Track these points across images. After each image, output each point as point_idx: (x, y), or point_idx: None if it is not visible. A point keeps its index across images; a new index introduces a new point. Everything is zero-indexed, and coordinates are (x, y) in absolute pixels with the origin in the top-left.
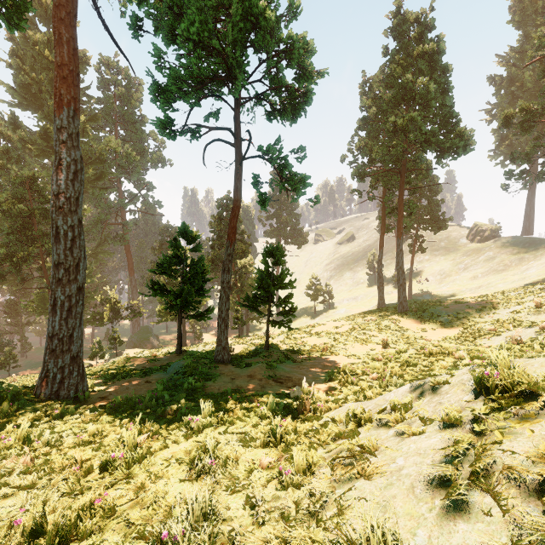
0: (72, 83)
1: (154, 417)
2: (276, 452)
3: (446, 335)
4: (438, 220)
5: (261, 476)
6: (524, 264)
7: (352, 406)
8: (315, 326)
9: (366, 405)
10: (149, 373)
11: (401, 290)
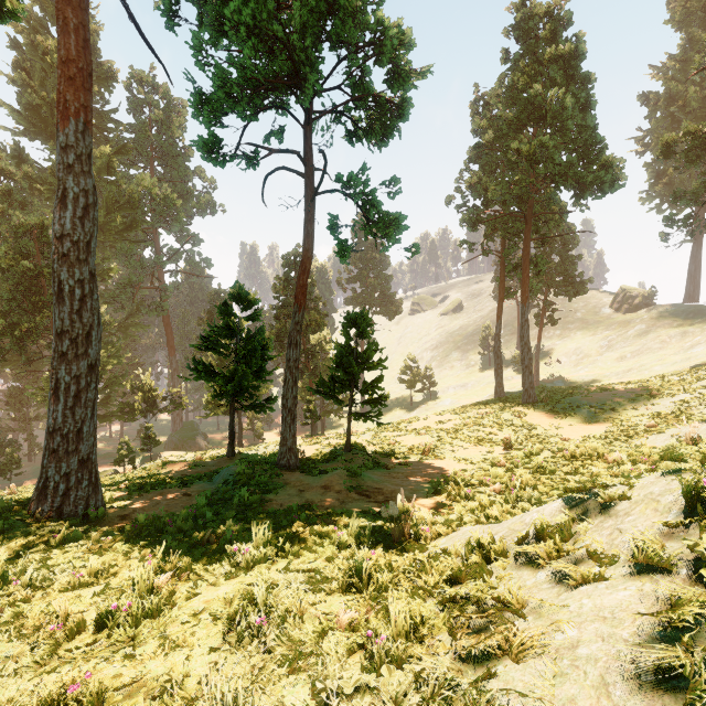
0: (82, 85)
1: (188, 545)
2: (361, 603)
3: (589, 432)
4: (574, 282)
5: (338, 645)
6: (687, 340)
7: (476, 533)
8: (412, 421)
9: (494, 531)
10: (189, 483)
11: (527, 374)
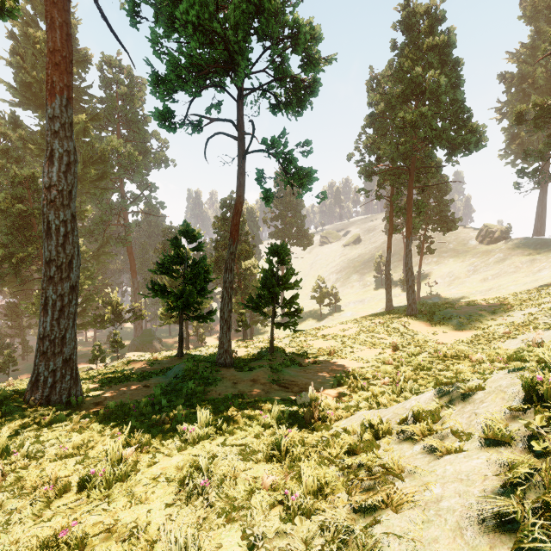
0: (65, 70)
1: (147, 425)
2: (280, 469)
3: (458, 338)
4: (447, 220)
5: (263, 501)
6: (535, 266)
7: (368, 416)
8: (321, 329)
9: (383, 414)
10: (148, 377)
11: (410, 292)
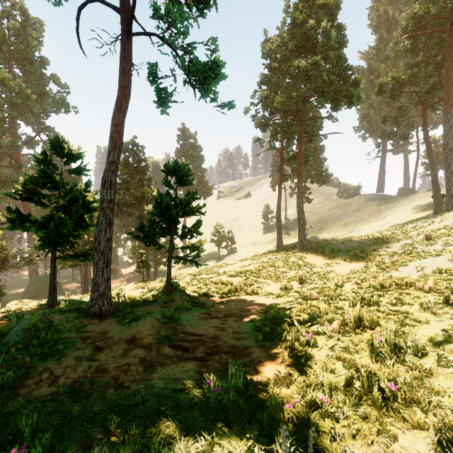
0: None
1: None
2: None
3: (352, 268)
4: (322, 174)
5: None
6: (381, 213)
7: None
8: (222, 266)
9: None
10: None
11: (301, 230)
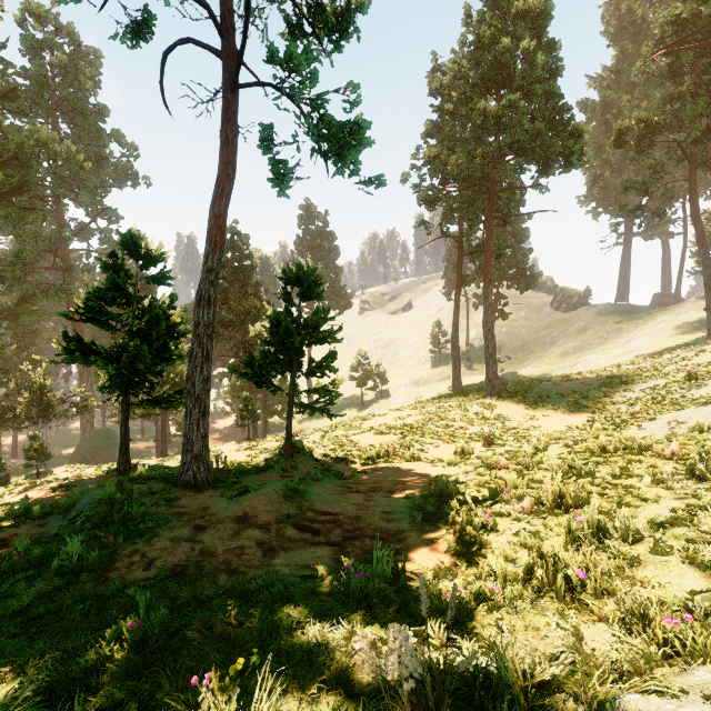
0: None
1: None
2: None
3: (569, 423)
4: (525, 274)
5: None
6: (623, 336)
7: None
8: (367, 418)
9: None
10: (25, 518)
11: (490, 363)
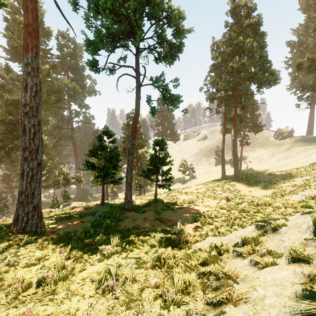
0: (34, 36)
1: (81, 246)
2: (161, 274)
3: (264, 193)
4: (257, 126)
5: (150, 295)
6: (308, 152)
7: (214, 241)
8: (184, 188)
9: (222, 240)
10: (83, 216)
11: (236, 167)
